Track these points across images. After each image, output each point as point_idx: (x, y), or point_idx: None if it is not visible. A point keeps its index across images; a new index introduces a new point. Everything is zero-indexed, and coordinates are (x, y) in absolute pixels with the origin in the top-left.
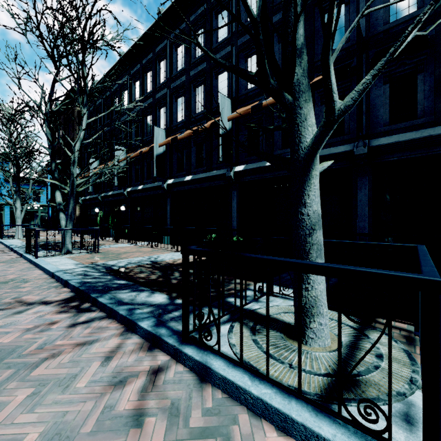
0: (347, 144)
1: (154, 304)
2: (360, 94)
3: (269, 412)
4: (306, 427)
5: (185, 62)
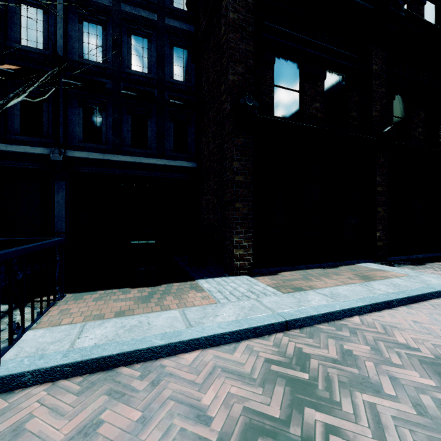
0: (46, 147)
1: None
2: None
3: None
4: None
5: None
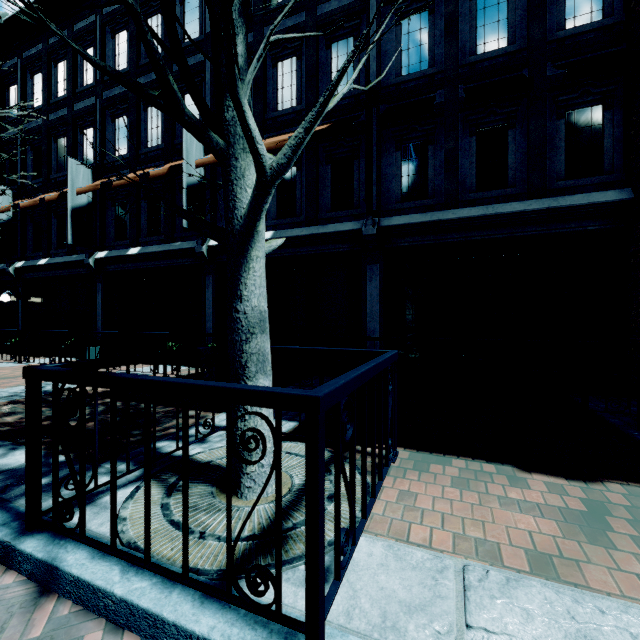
0: (357, 220)
1: (4, 470)
2: (294, 150)
3: (136, 617)
4: (179, 627)
5: (129, 60)
